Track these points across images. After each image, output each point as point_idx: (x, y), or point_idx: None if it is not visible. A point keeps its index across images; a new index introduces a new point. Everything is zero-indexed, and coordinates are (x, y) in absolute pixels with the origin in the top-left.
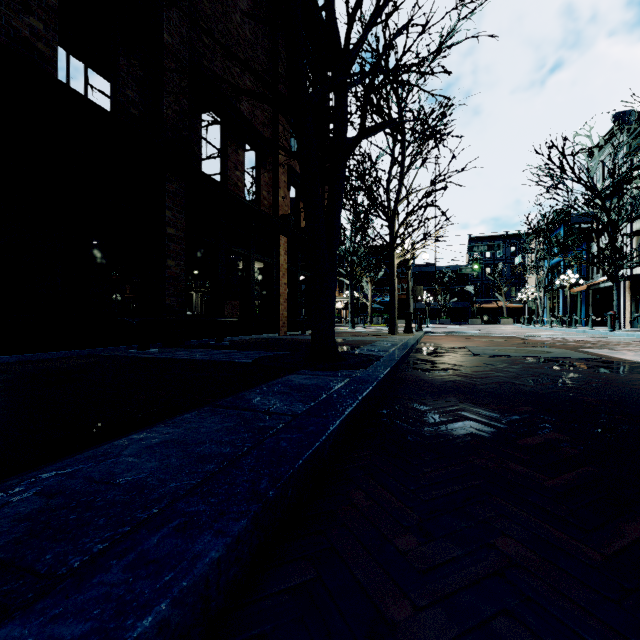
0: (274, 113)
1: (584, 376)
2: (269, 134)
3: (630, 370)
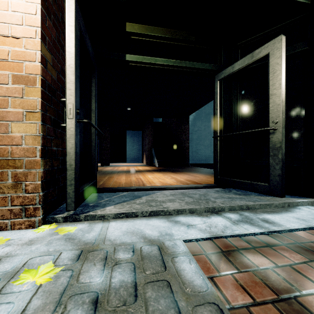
0: None
1: None
2: None
3: None
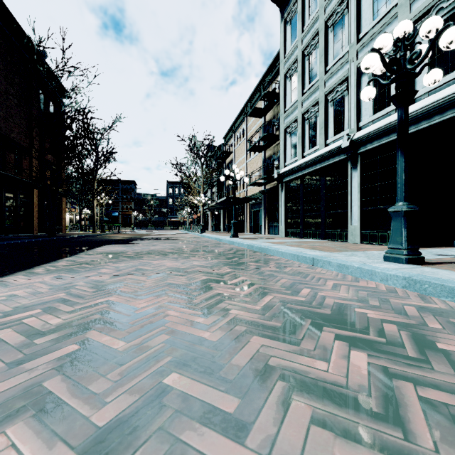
0: (30, 132)
1: (116, 238)
2: (27, 142)
3: (131, 238)
